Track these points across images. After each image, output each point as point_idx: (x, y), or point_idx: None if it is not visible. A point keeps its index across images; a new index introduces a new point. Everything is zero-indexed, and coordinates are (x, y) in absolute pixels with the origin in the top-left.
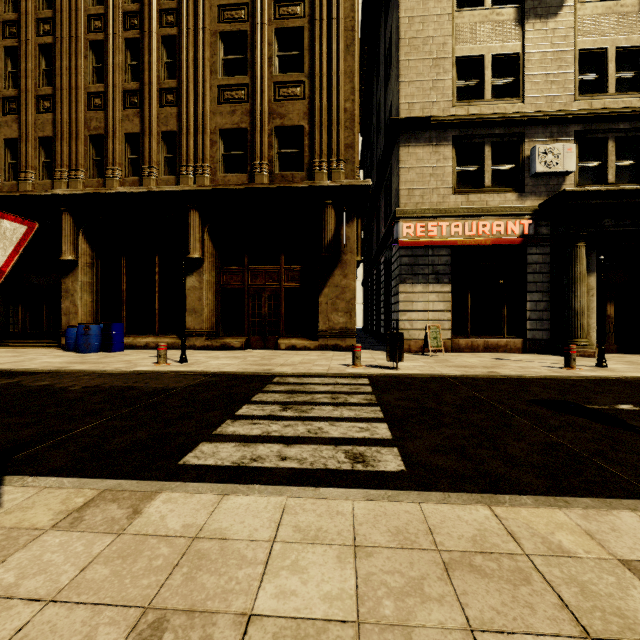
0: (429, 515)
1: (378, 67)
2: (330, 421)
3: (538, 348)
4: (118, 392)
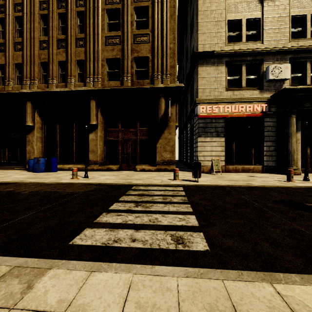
0: (231, 292)
1: (186, 28)
2: (162, 214)
3: (270, 170)
4: (47, 195)
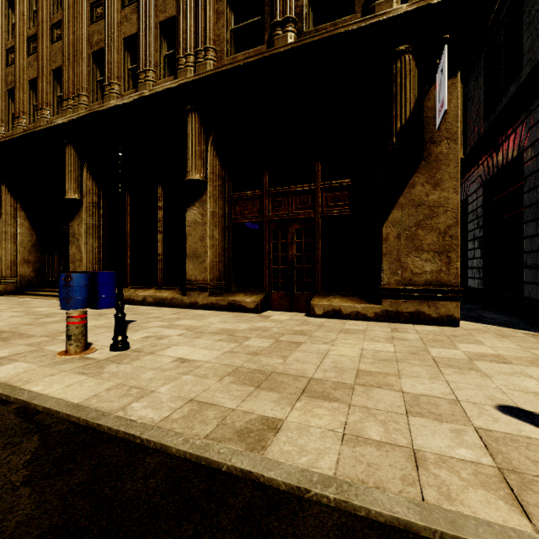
0: None
1: None
2: None
3: None
4: None
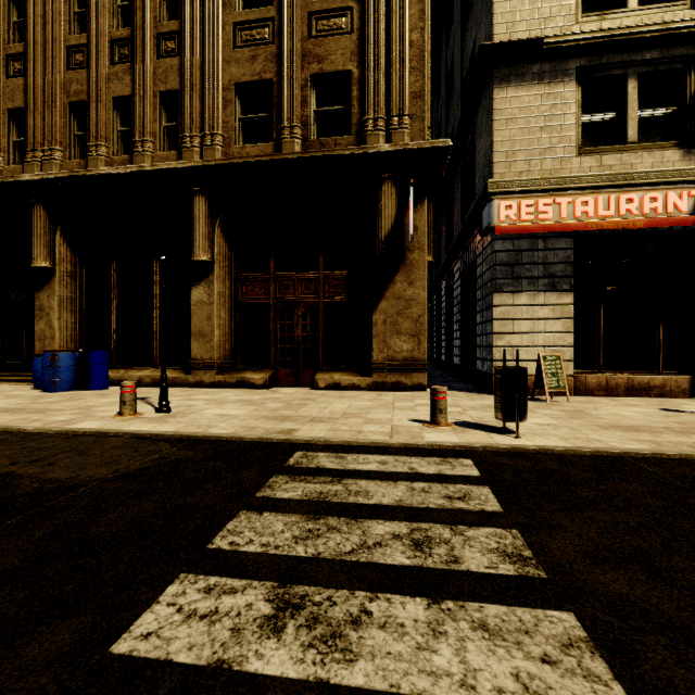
0: None
1: (448, 20)
2: None
3: None
4: None
